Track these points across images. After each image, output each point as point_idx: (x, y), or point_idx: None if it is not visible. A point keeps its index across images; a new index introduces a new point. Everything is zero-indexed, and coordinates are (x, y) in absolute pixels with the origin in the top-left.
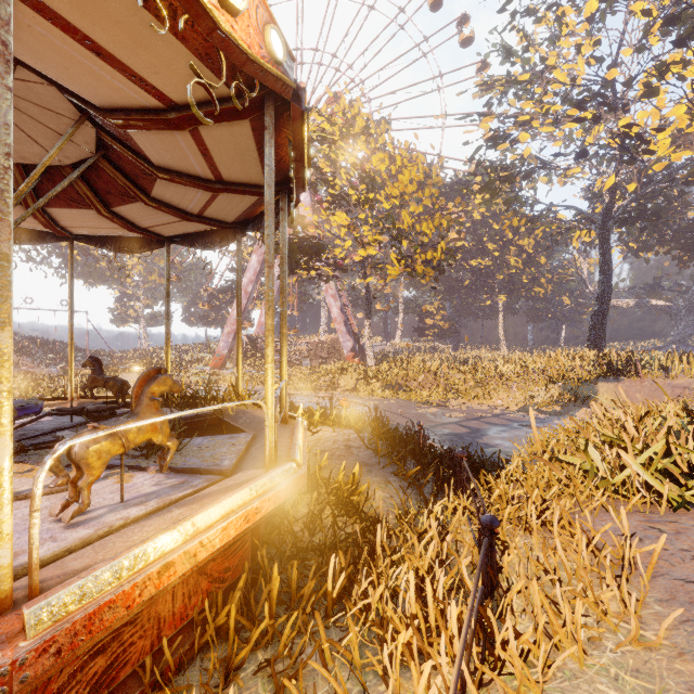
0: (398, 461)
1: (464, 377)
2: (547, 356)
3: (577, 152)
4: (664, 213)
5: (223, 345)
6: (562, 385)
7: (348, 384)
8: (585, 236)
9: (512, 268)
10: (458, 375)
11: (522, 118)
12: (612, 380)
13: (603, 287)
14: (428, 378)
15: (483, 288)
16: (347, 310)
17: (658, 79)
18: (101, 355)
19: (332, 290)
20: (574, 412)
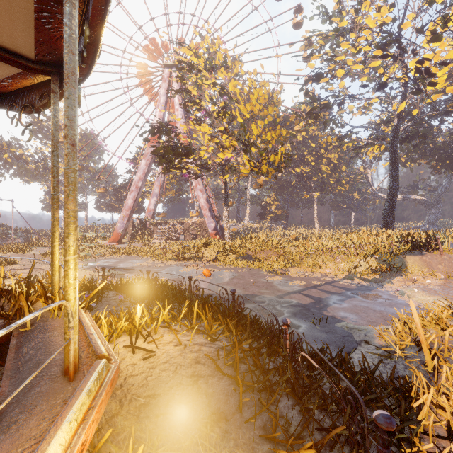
0: (267, 399)
1: (299, 250)
2: (357, 234)
3: (379, 84)
4: (429, 134)
5: (120, 225)
6: (377, 257)
7: (211, 255)
8: (376, 150)
9: (323, 173)
10: (292, 248)
11: (339, 58)
12: (416, 253)
13: (393, 185)
14: (271, 251)
15: (304, 187)
16: (211, 201)
17: (442, 28)
18: (30, 232)
19: (200, 185)
20: (390, 280)
